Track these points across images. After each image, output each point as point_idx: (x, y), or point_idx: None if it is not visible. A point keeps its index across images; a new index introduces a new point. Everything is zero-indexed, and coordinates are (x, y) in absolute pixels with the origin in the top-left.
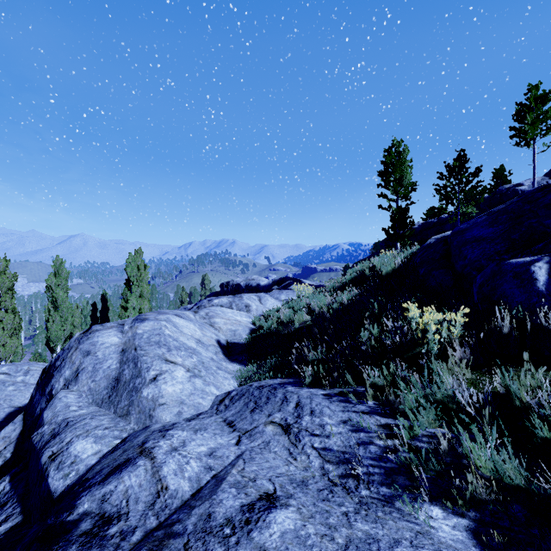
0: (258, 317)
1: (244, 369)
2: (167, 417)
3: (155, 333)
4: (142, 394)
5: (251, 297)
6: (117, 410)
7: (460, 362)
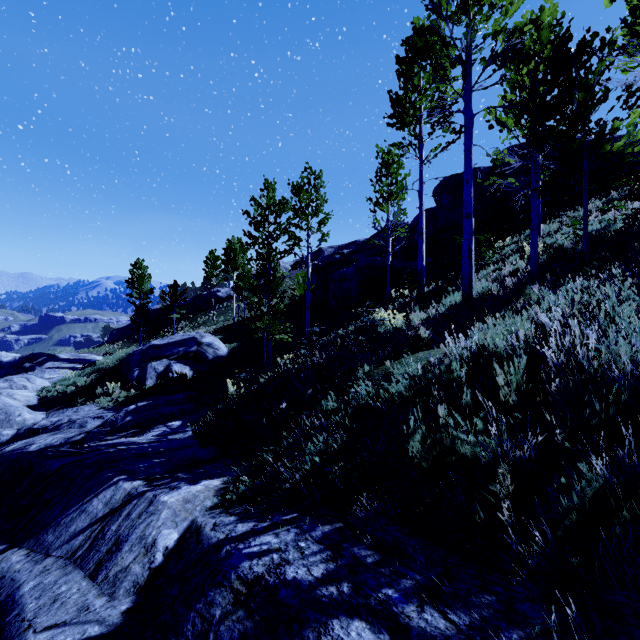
0: (40, 391)
1: (46, 412)
2: (32, 422)
3: (5, 403)
4: (16, 420)
5: (22, 379)
6: (3, 428)
7: (118, 393)
